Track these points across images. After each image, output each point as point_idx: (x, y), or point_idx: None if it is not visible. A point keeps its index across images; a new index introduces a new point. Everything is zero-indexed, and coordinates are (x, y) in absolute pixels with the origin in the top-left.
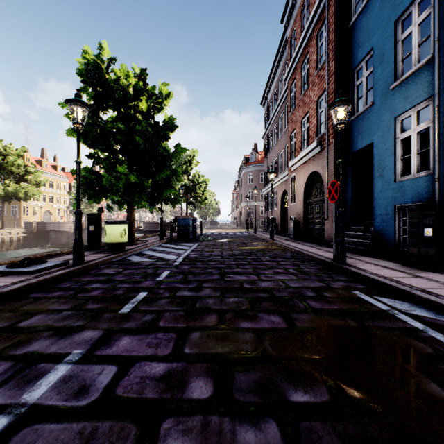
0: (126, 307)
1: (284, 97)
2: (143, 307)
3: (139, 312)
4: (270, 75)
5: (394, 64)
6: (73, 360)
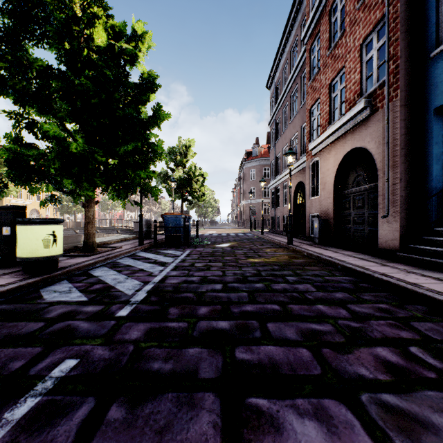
0: None
1: (300, 66)
2: None
3: None
4: (279, 47)
5: None
6: None
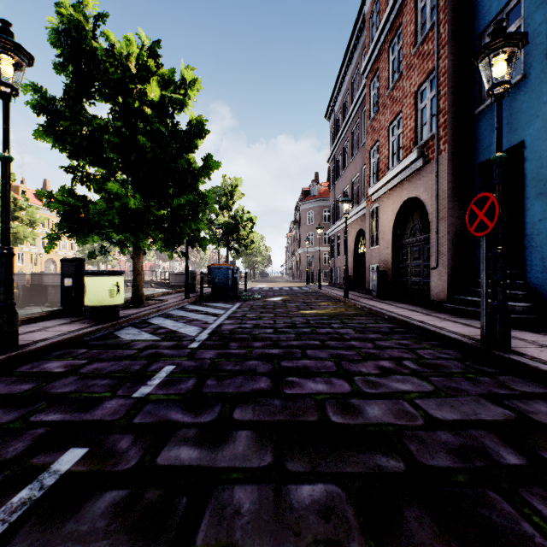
0: None
1: (360, 100)
2: None
3: None
4: (339, 75)
5: None
6: None
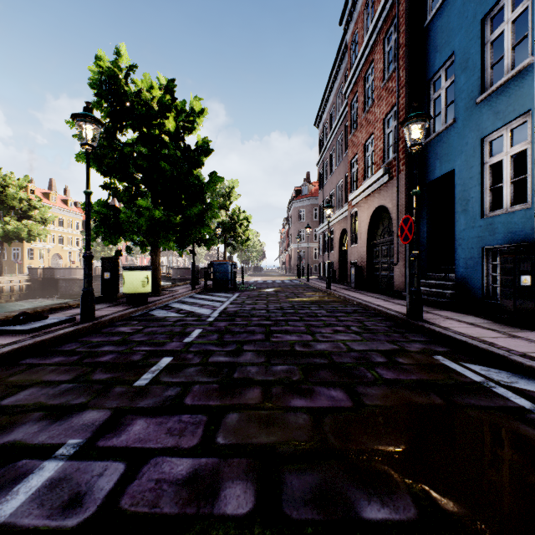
0: (144, 378)
1: (343, 115)
2: (166, 378)
3: (160, 385)
4: (326, 89)
5: (481, 72)
6: (66, 454)
